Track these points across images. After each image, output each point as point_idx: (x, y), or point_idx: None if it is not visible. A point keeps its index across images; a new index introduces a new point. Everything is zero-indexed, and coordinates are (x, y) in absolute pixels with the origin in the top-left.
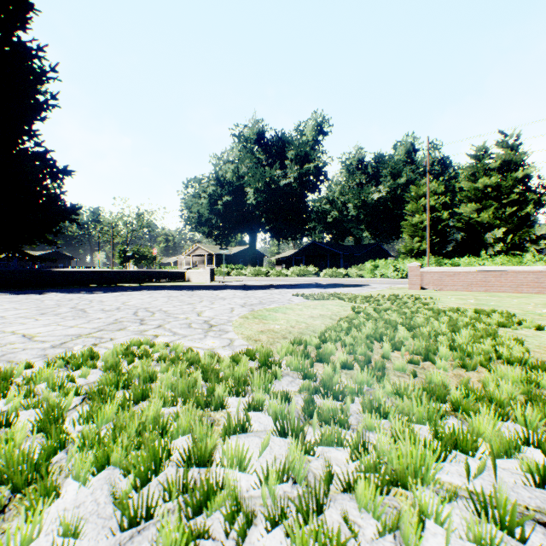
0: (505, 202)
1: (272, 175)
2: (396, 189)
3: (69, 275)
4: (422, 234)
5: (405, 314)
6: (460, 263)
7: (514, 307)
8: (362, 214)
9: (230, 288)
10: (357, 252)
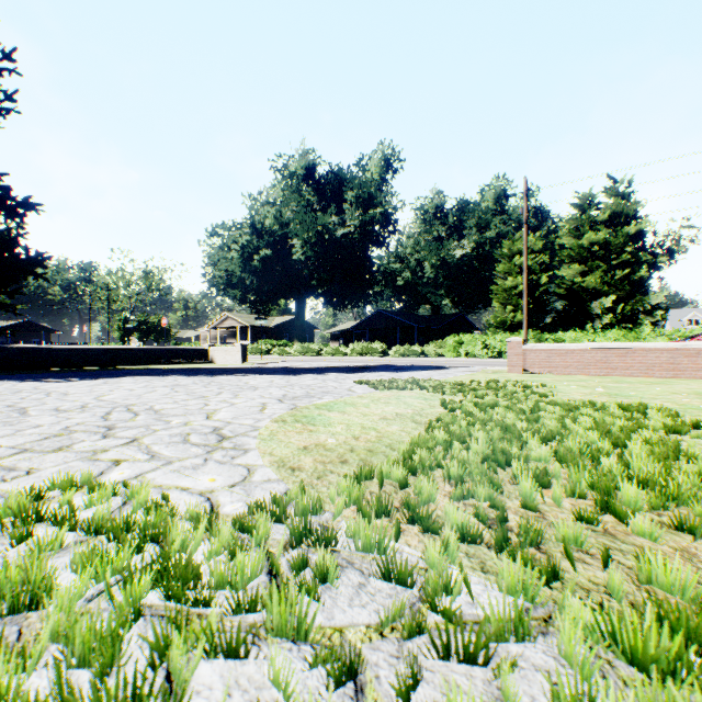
0: (615, 264)
1: (326, 222)
2: (483, 245)
3: (35, 354)
4: (517, 301)
5: (523, 412)
6: (564, 338)
7: (661, 399)
8: (441, 276)
9: (267, 372)
10: (436, 324)
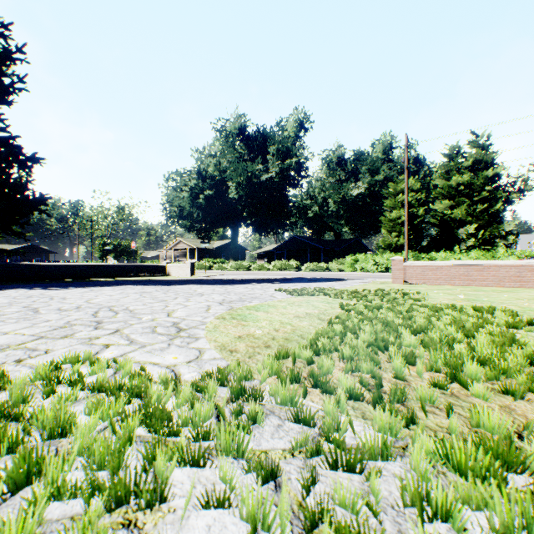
0: (476, 199)
1: (254, 169)
2: (374, 186)
3: (39, 269)
4: (400, 229)
5: (400, 312)
6: (437, 257)
7: (507, 303)
8: (341, 210)
9: (210, 283)
10: (337, 246)
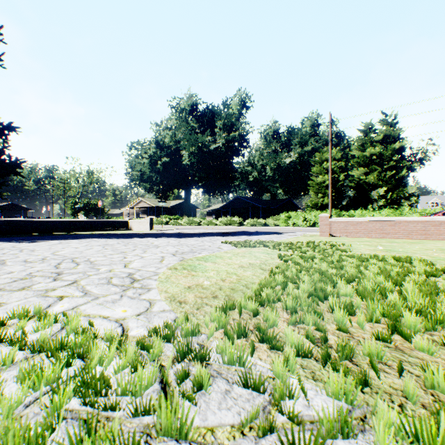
0: (386, 167)
1: (204, 140)
2: (303, 155)
3: (15, 224)
4: (325, 191)
5: (332, 262)
6: (355, 214)
7: (419, 253)
8: (277, 175)
9: (166, 236)
10: (273, 205)
